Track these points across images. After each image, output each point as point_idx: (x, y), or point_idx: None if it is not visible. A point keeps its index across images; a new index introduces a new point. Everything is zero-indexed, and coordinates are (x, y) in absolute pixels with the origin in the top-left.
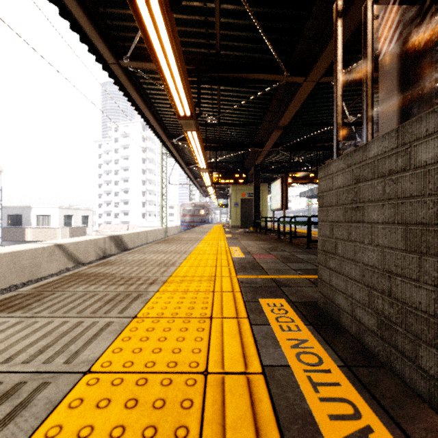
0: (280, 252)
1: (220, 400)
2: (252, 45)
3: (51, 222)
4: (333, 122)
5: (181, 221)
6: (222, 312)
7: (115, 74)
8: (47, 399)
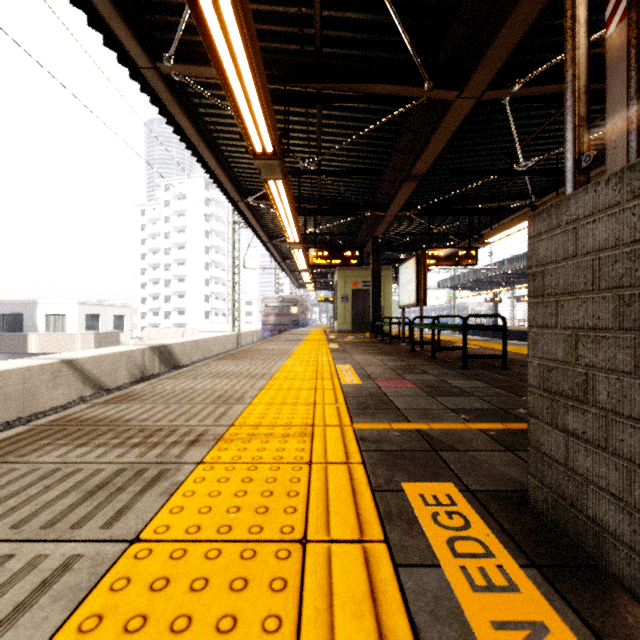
0: (420, 375)
1: None
2: (373, 37)
3: (67, 325)
4: (565, 114)
5: (262, 323)
6: (327, 522)
7: (151, 86)
8: None
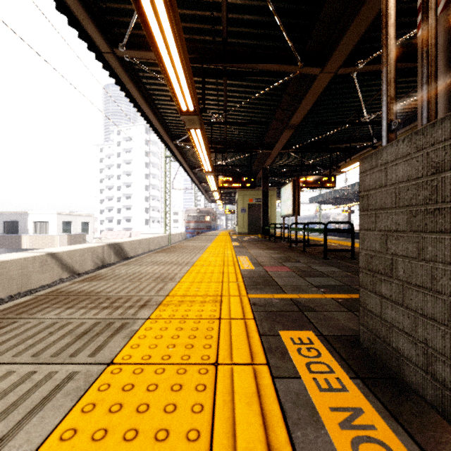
0: (294, 263)
1: None
2: (262, 31)
3: (49, 229)
4: (382, 95)
5: (185, 228)
6: (231, 353)
7: (110, 65)
8: None
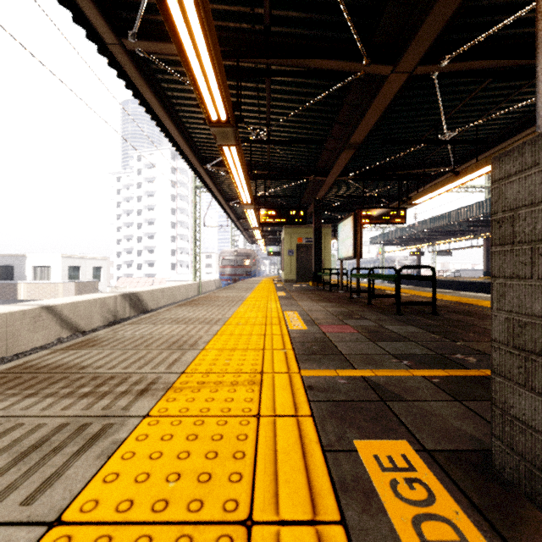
0: (359, 320)
1: None
2: (317, 16)
3: (52, 275)
4: (537, 44)
5: (219, 274)
6: (276, 495)
7: (118, 62)
8: None
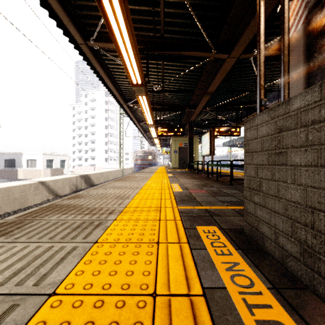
0: (209, 187)
1: (167, 322)
2: (188, 30)
3: (37, 165)
4: (257, 83)
5: (134, 164)
6: (166, 238)
7: (84, 52)
8: (14, 322)
